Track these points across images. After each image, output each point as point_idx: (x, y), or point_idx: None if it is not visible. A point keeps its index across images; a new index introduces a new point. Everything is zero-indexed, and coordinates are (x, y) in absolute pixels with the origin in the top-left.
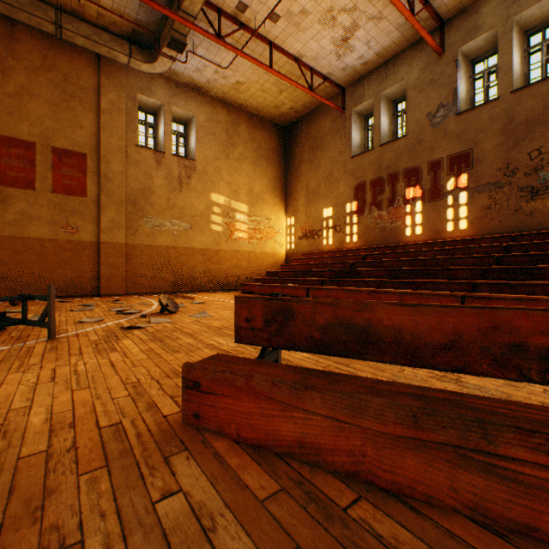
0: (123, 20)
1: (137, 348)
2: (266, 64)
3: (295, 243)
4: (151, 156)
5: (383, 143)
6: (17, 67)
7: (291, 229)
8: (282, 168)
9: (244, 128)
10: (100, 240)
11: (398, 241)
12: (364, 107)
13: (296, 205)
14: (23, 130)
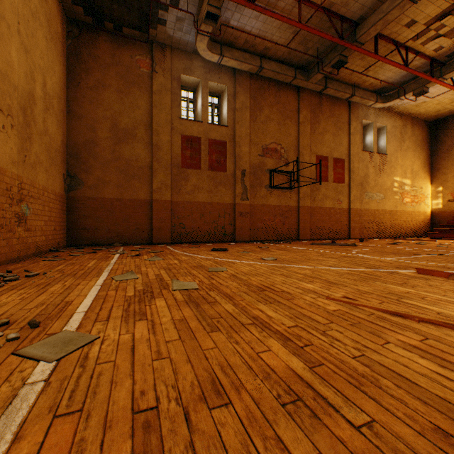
0: (381, 84)
1: None
2: None
3: (443, 204)
4: (367, 155)
5: None
6: (322, 118)
7: (437, 194)
8: (428, 151)
9: (408, 128)
10: (350, 207)
11: None
12: None
13: (444, 177)
14: (323, 151)
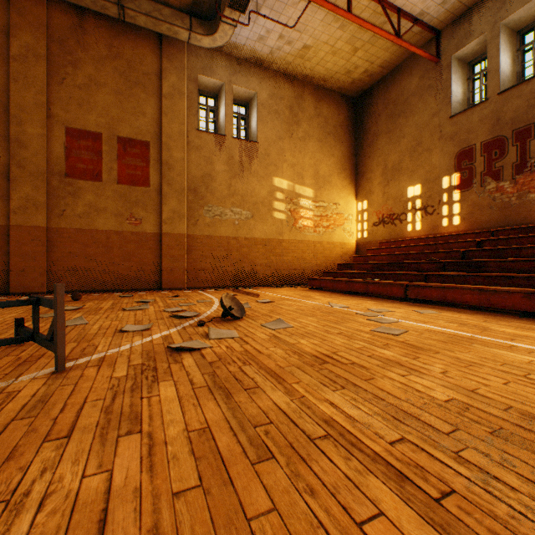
0: None
1: (180, 422)
2: (343, 9)
3: (368, 230)
4: (211, 140)
5: (504, 89)
6: (86, 58)
7: (362, 215)
8: (352, 145)
9: (308, 102)
10: (162, 231)
11: (532, 220)
12: (469, 49)
13: (369, 186)
14: (91, 122)
